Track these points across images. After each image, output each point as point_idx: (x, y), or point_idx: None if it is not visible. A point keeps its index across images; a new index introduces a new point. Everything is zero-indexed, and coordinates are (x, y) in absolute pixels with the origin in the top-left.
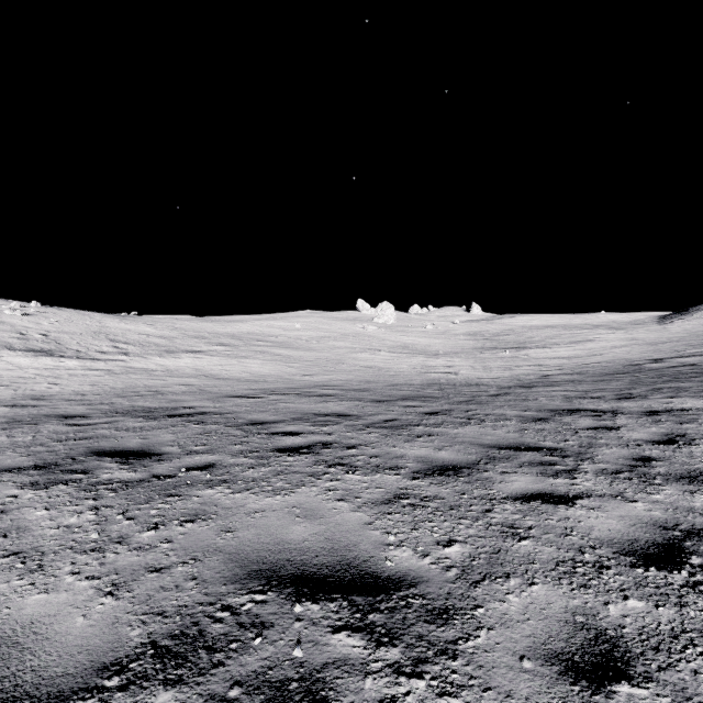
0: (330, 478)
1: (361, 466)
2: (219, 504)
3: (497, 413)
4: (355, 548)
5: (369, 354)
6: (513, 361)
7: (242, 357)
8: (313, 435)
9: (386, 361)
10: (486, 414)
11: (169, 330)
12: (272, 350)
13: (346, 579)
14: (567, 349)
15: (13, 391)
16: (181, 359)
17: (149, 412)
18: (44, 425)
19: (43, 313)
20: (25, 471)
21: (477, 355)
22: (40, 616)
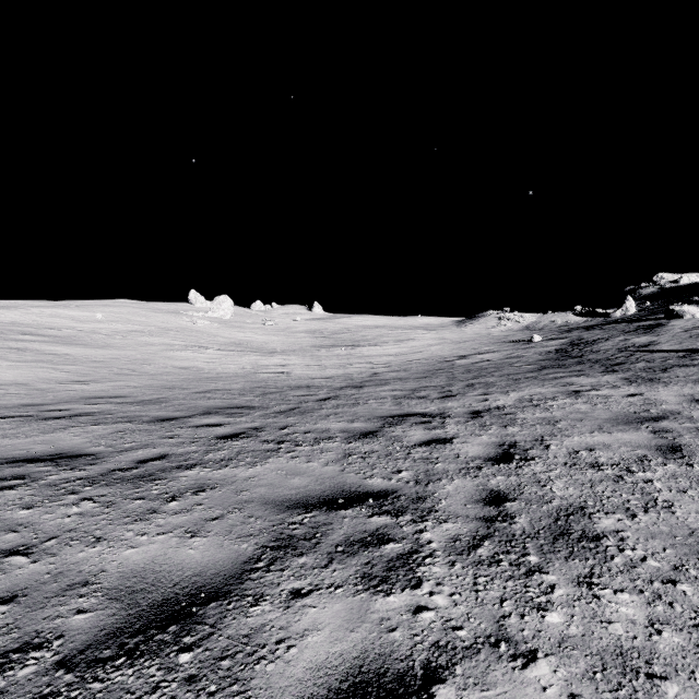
0: None
1: None
2: None
3: (319, 428)
4: None
5: (192, 352)
6: (348, 359)
7: None
8: None
9: (210, 361)
10: (305, 431)
11: None
12: (43, 347)
13: None
14: (394, 347)
15: None
16: None
17: None
18: None
19: None
20: None
21: (314, 353)
22: None
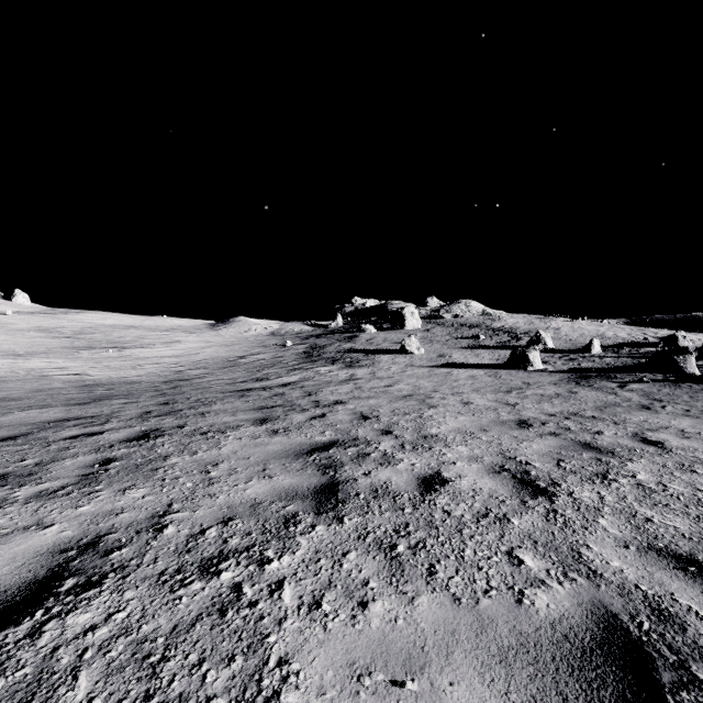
0: (223, 437)
1: (221, 430)
2: (205, 459)
3: (211, 397)
4: (305, 442)
5: None
6: (131, 361)
7: None
8: (120, 430)
9: None
10: (206, 398)
11: None
12: None
13: (323, 445)
14: (167, 349)
15: None
16: None
17: None
18: None
19: None
20: None
21: (76, 355)
22: (270, 488)
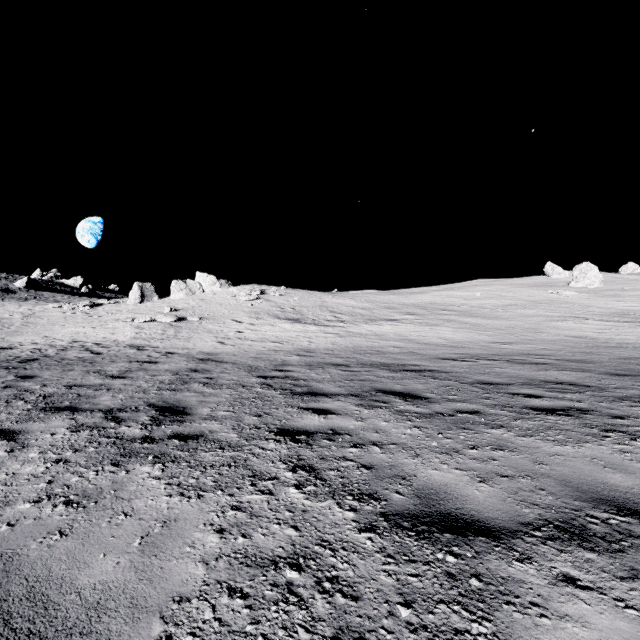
0: (614, 441)
1: None
2: (513, 442)
3: None
4: None
5: (572, 322)
6: None
7: (432, 325)
8: (558, 400)
9: (599, 331)
10: None
11: (366, 302)
12: (458, 319)
13: None
14: None
15: (292, 346)
16: (383, 326)
17: (387, 366)
18: (328, 369)
19: (289, 294)
20: (348, 397)
21: None
22: (447, 482)
